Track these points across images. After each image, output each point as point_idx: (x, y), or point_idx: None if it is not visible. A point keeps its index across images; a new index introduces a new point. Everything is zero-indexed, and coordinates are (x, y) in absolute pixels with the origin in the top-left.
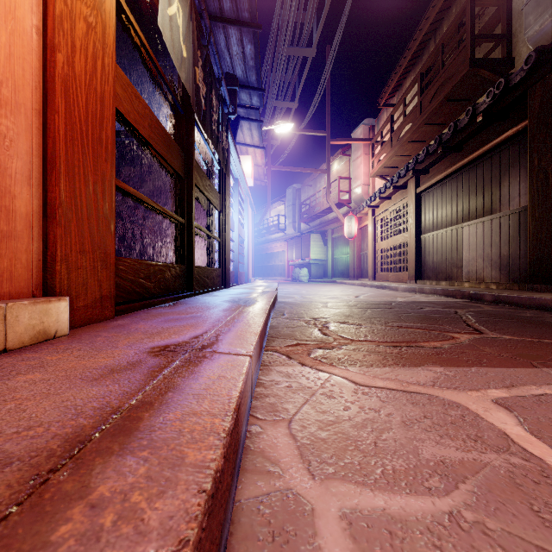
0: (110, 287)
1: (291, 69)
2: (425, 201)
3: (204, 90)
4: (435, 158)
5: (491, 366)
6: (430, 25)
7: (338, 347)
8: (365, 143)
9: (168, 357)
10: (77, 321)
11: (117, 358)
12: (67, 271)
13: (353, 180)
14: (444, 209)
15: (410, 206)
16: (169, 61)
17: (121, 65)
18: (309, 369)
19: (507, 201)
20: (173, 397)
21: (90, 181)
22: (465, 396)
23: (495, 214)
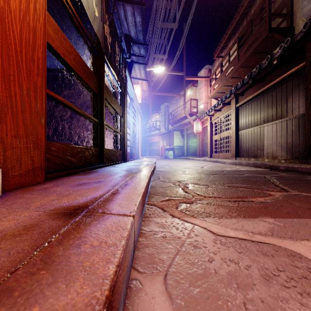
0: (41, 161)
1: (163, 36)
2: (241, 111)
3: (110, 39)
4: (247, 86)
5: (306, 217)
6: (244, 10)
7: (196, 201)
8: (205, 79)
9: (64, 219)
10: (12, 185)
11: (20, 220)
12: (3, 149)
13: (198, 100)
14: (253, 116)
15: (232, 115)
16: (89, 23)
17: (60, 26)
18: (177, 220)
19: (291, 110)
20: (43, 277)
21: (23, 87)
22: (301, 246)
23: (284, 118)
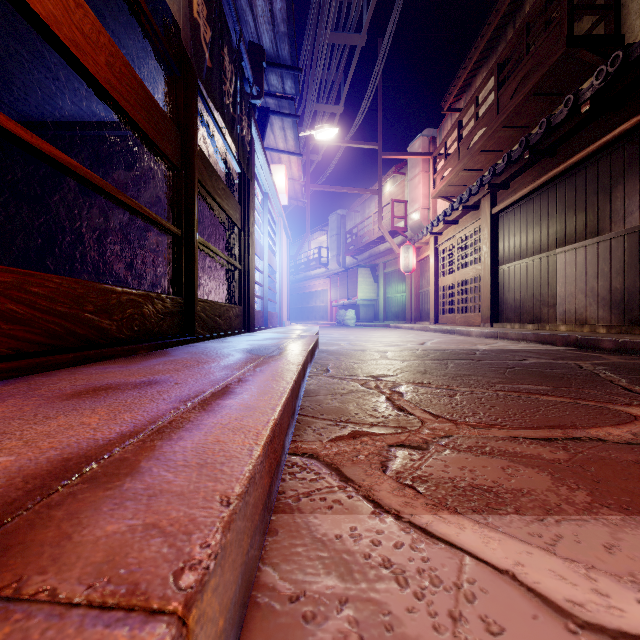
0: None
1: (335, 63)
2: (504, 223)
3: (209, 35)
4: (518, 167)
5: None
6: (509, 4)
7: (437, 441)
8: (424, 158)
9: None
10: None
11: None
12: None
13: (409, 203)
14: (530, 232)
15: (484, 230)
16: (160, 1)
17: (93, 10)
18: (395, 527)
19: (621, 217)
20: None
21: None
22: None
23: (603, 235)
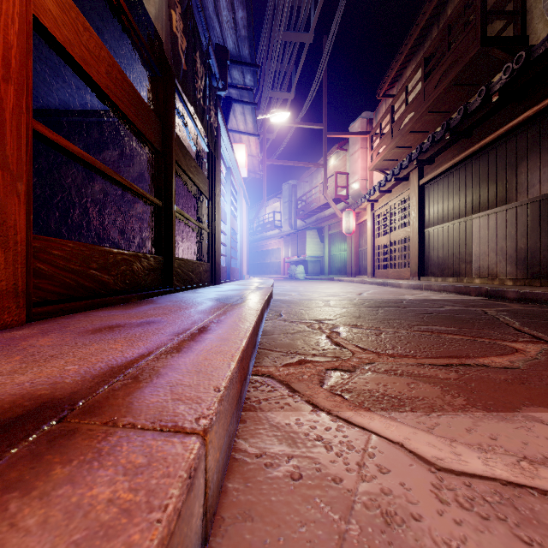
0: (16, 278)
1: (287, 57)
2: (429, 193)
3: (184, 44)
4: (441, 146)
5: None
6: (434, 8)
7: (362, 366)
8: (363, 137)
9: None
10: None
11: None
12: None
13: (350, 175)
14: (451, 200)
15: (412, 199)
16: (144, 15)
17: (89, 22)
18: (326, 419)
19: (525, 189)
20: None
21: None
22: None
23: (510, 203)
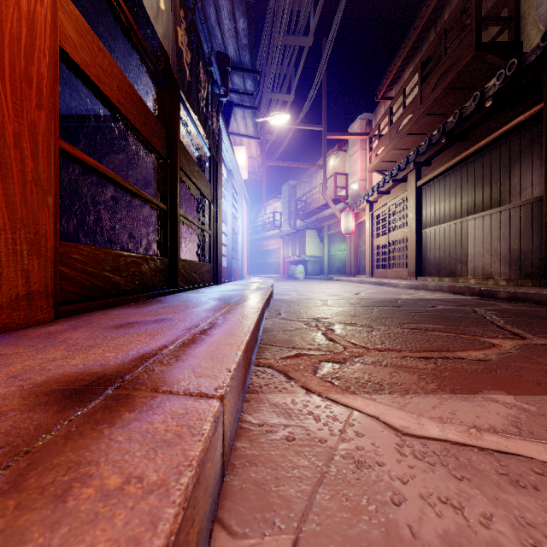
0: (46, 280)
1: (286, 60)
2: (426, 194)
3: (189, 57)
4: (437, 148)
5: None
6: (431, 13)
7: (352, 359)
8: (362, 138)
9: (56, 409)
10: None
11: None
12: None
13: (349, 176)
14: (447, 202)
15: (410, 200)
16: (150, 28)
17: (97, 34)
18: (317, 399)
19: (518, 191)
20: None
21: (6, 130)
22: None
23: (504, 206)
